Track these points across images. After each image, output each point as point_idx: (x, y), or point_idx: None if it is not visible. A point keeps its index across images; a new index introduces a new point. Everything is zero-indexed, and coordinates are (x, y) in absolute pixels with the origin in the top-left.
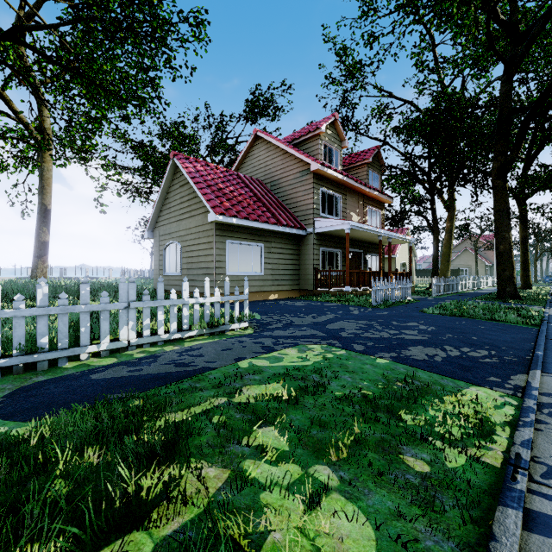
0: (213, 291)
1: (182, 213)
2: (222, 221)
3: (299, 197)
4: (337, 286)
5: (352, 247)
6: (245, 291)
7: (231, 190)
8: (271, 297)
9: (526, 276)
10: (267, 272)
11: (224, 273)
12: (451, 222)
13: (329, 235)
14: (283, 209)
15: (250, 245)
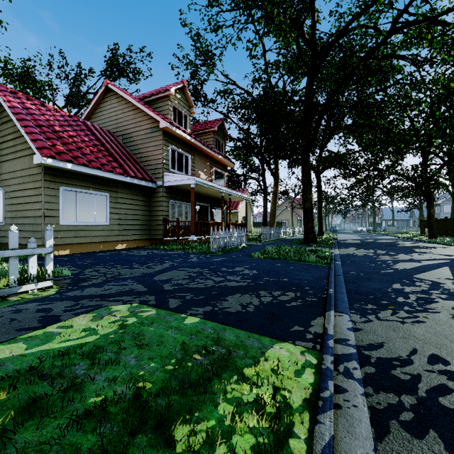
0: (41, 243)
1: (5, 154)
2: (52, 164)
3: (150, 151)
4: (184, 235)
5: (200, 202)
6: (47, 243)
7: (71, 134)
8: (118, 246)
9: (321, 227)
10: (114, 222)
11: (57, 223)
12: (276, 187)
13: (178, 189)
14: (133, 161)
15: (92, 194)
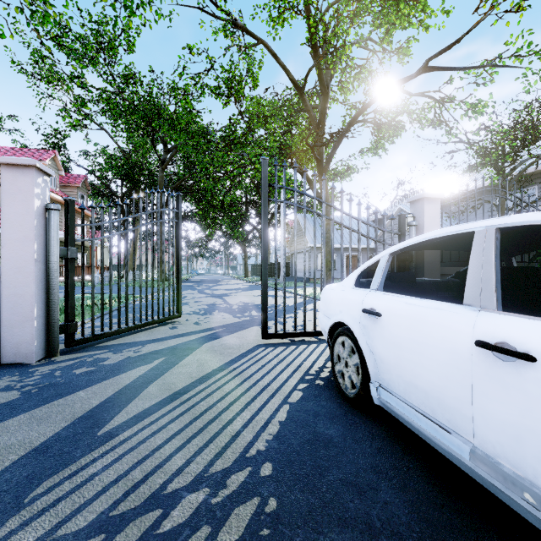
0: None
1: None
2: None
3: None
4: (62, 276)
5: None
6: None
7: None
8: None
9: None
10: None
11: None
12: (137, 230)
13: None
14: None
15: None
